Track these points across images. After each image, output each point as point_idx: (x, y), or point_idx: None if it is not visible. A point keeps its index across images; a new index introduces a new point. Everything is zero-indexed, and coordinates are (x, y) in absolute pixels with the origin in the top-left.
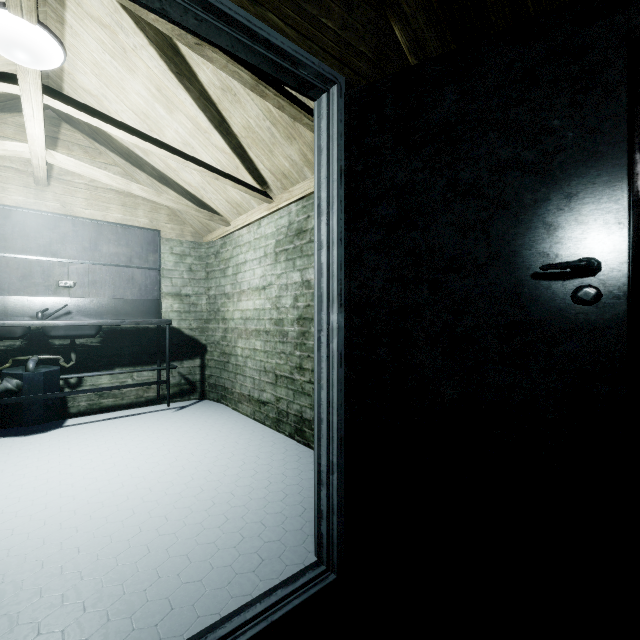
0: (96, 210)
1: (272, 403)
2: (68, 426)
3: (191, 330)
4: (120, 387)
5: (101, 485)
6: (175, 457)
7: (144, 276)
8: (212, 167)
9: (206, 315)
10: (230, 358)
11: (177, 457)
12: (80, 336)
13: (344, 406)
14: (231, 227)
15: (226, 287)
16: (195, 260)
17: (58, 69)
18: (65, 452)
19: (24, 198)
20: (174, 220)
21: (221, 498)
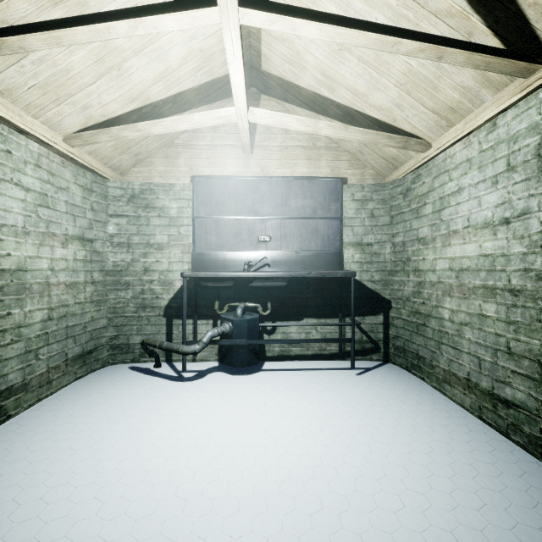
0: (286, 168)
1: (530, 410)
2: (265, 370)
3: (373, 283)
4: (307, 341)
5: (295, 489)
6: (381, 466)
7: (326, 226)
8: (435, 37)
9: (390, 266)
10: (428, 320)
11: (384, 467)
12: (274, 287)
13: None
14: (431, 150)
15: (420, 230)
16: (377, 204)
17: (257, 29)
18: (261, 407)
19: (236, 168)
20: (354, 165)
21: None
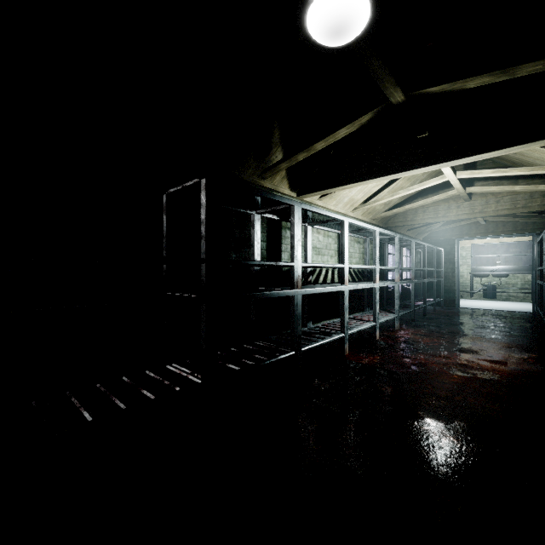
0: (508, 238)
1: None
2: (498, 302)
3: None
4: (513, 292)
5: (501, 306)
6: (522, 307)
7: (525, 257)
8: None
9: None
10: None
11: (522, 307)
12: (501, 277)
13: (535, 286)
14: None
15: None
16: None
17: None
18: (496, 303)
19: (487, 240)
20: None
21: (525, 309)
